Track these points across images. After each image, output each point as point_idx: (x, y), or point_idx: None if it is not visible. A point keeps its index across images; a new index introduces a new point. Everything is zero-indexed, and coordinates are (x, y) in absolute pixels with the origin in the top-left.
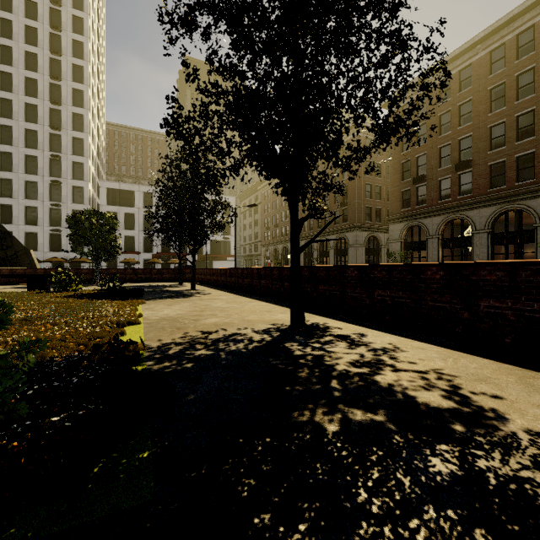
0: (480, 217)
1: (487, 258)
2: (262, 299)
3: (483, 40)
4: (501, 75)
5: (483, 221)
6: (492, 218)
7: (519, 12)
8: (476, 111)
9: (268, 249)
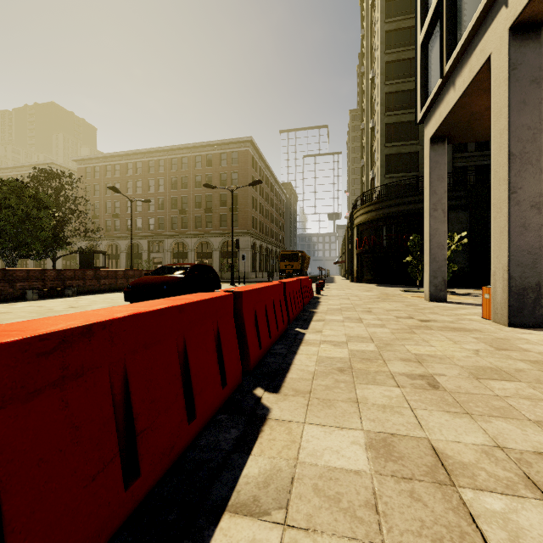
0: (123, 244)
1: (126, 266)
2: None
3: (124, 155)
4: (131, 177)
5: (124, 247)
6: (128, 246)
7: (135, 153)
8: (122, 190)
9: None
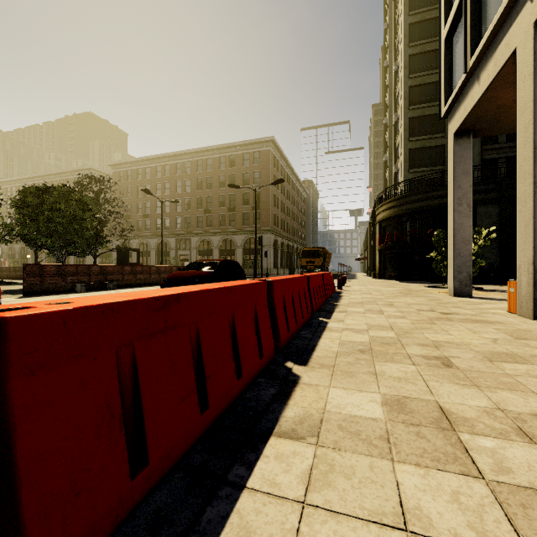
0: (153, 243)
1: (155, 262)
2: (19, 280)
3: (154, 159)
4: (160, 179)
5: (154, 245)
6: (157, 244)
7: (164, 156)
8: (152, 191)
9: (1, 247)
